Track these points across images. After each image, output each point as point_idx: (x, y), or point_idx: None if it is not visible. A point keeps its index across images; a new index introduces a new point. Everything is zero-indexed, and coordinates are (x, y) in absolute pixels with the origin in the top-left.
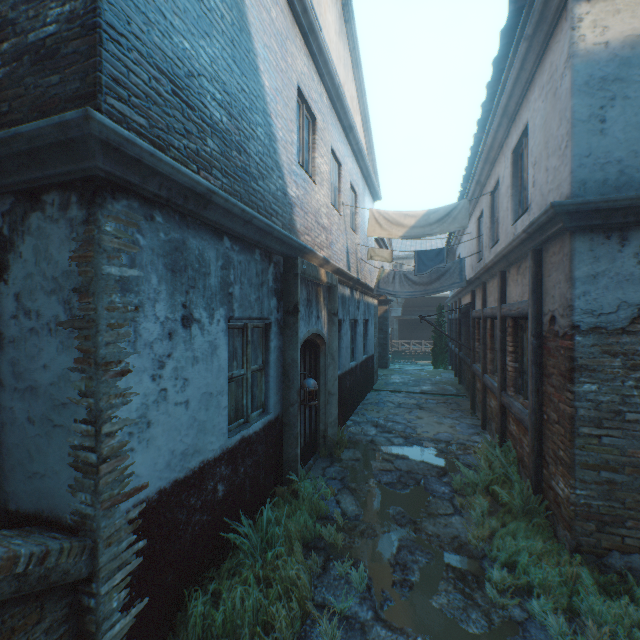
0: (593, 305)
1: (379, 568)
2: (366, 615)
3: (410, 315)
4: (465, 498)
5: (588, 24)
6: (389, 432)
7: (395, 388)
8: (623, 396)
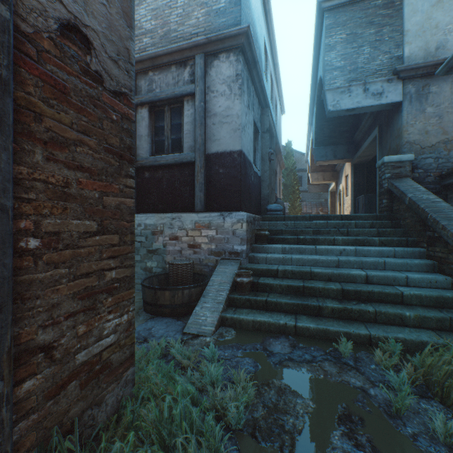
0: None
1: (393, 442)
2: (374, 390)
3: None
4: None
5: None
6: None
7: None
8: None
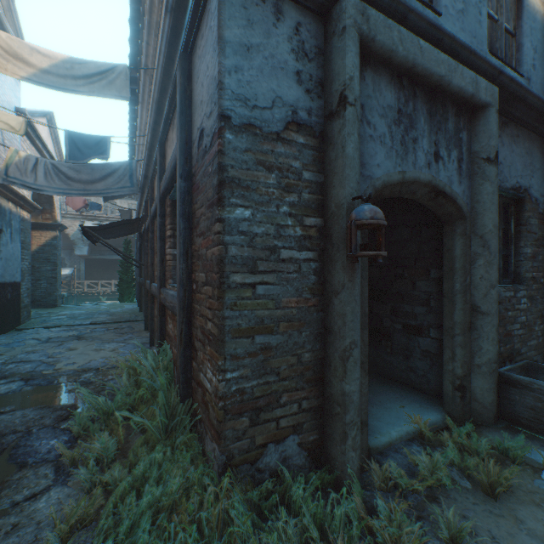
0: (247, 91)
1: None
2: None
3: (100, 255)
4: (79, 448)
5: None
6: (1, 378)
7: (55, 323)
8: (279, 227)
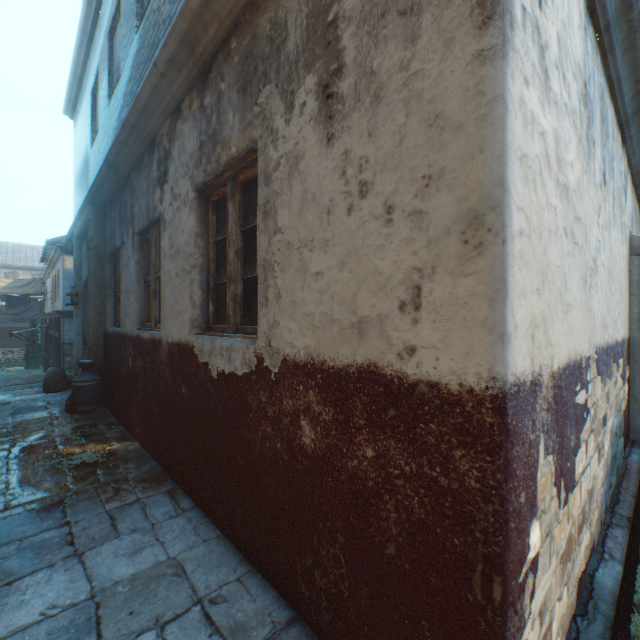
0: (70, 337)
1: None
2: None
3: (1, 324)
4: None
5: (69, 262)
6: None
7: None
8: None
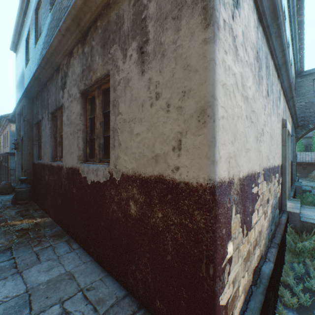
0: (14, 166)
1: None
2: None
3: None
4: None
5: (13, 127)
6: None
7: None
8: None
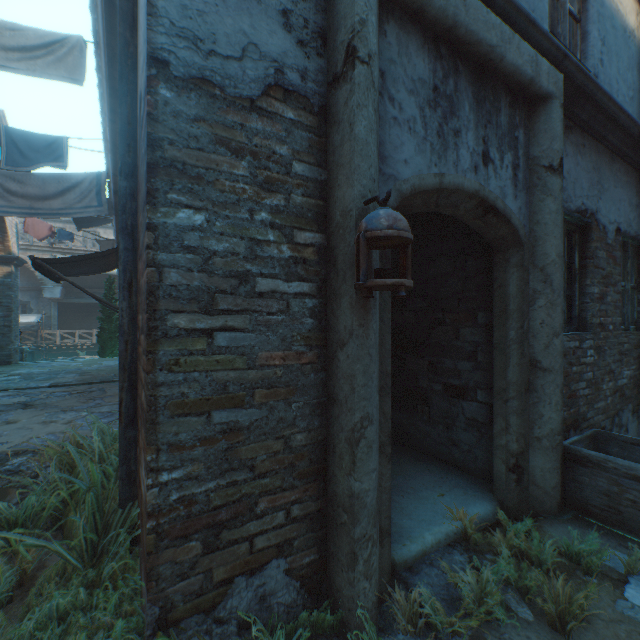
0: (199, 26)
1: None
2: None
3: (78, 298)
4: None
5: None
6: None
7: (1, 387)
8: (254, 243)
